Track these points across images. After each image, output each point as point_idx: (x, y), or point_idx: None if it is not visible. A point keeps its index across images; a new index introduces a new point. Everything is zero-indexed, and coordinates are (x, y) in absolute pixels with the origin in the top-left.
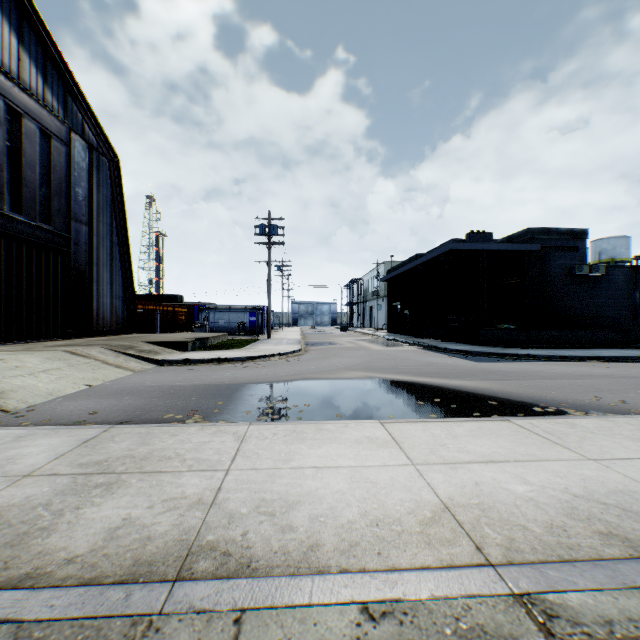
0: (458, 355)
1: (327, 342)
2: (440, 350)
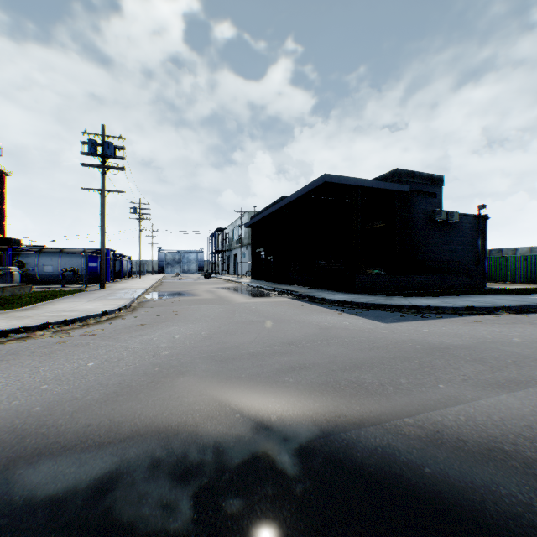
0: (344, 308)
1: (180, 292)
2: (317, 301)
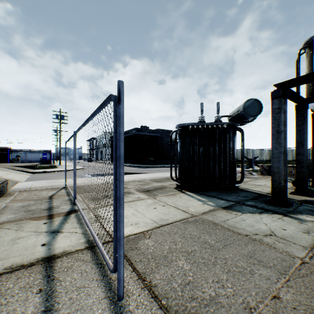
0: (138, 167)
1: (89, 166)
2: (132, 166)
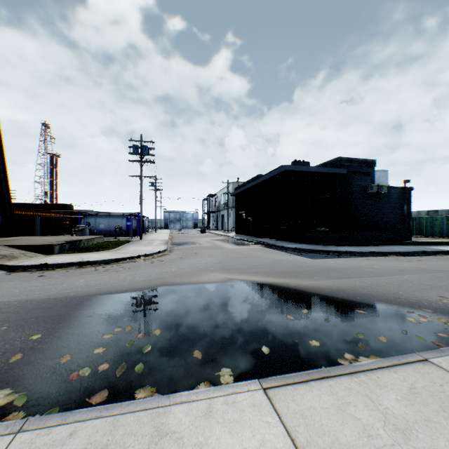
0: (294, 252)
1: (190, 242)
2: (279, 248)
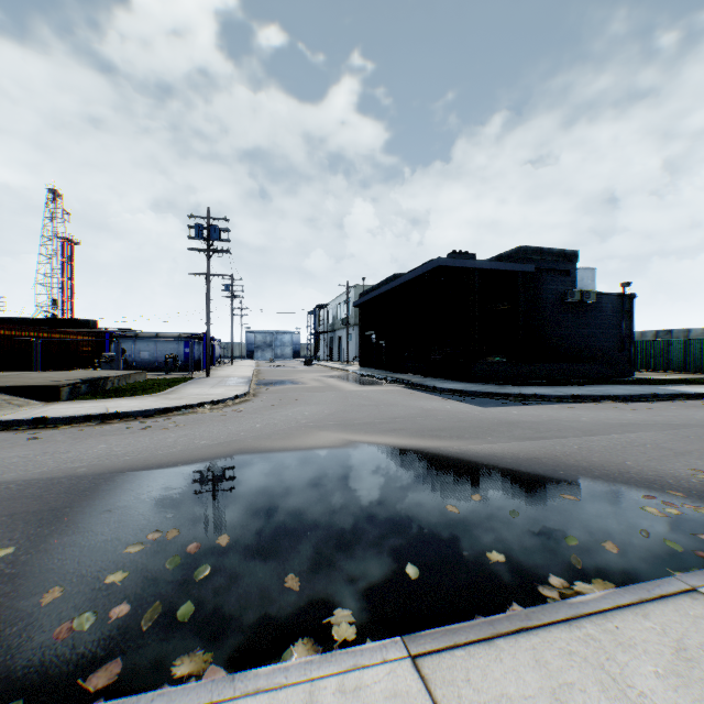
0: (453, 396)
1: (286, 380)
2: (428, 389)
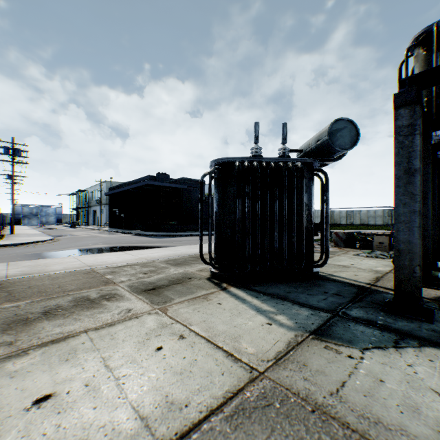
0: (151, 236)
1: (68, 234)
2: (142, 235)
